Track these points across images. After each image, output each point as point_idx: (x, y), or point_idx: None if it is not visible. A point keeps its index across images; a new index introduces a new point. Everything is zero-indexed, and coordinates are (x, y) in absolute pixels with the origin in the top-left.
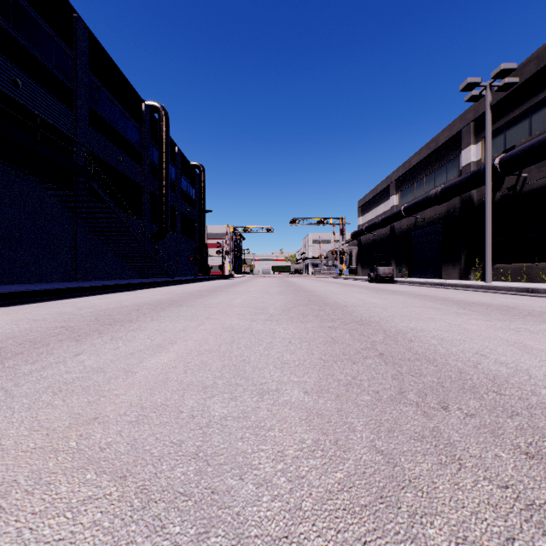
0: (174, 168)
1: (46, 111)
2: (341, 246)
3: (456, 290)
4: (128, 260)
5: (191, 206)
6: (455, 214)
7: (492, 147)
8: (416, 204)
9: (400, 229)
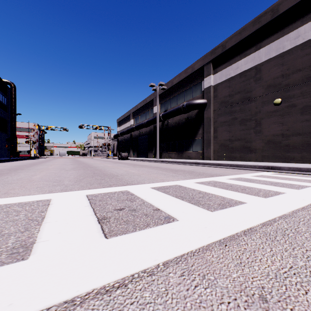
0: None
1: None
2: (108, 141)
3: (145, 162)
4: None
5: (4, 110)
6: (152, 132)
7: (162, 108)
8: (139, 126)
9: (134, 135)
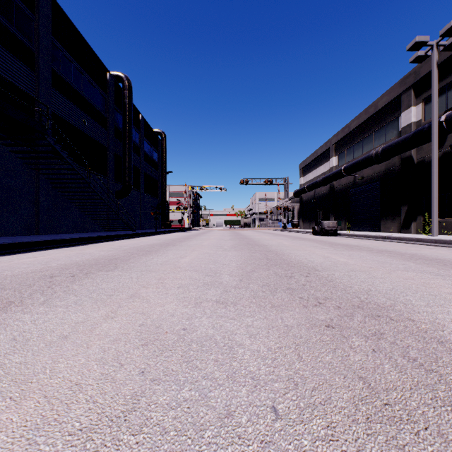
0: (138, 133)
1: (4, 69)
2: (285, 202)
3: (408, 244)
4: (93, 215)
5: (154, 168)
6: (395, 172)
7: None
8: (357, 163)
9: (339, 187)
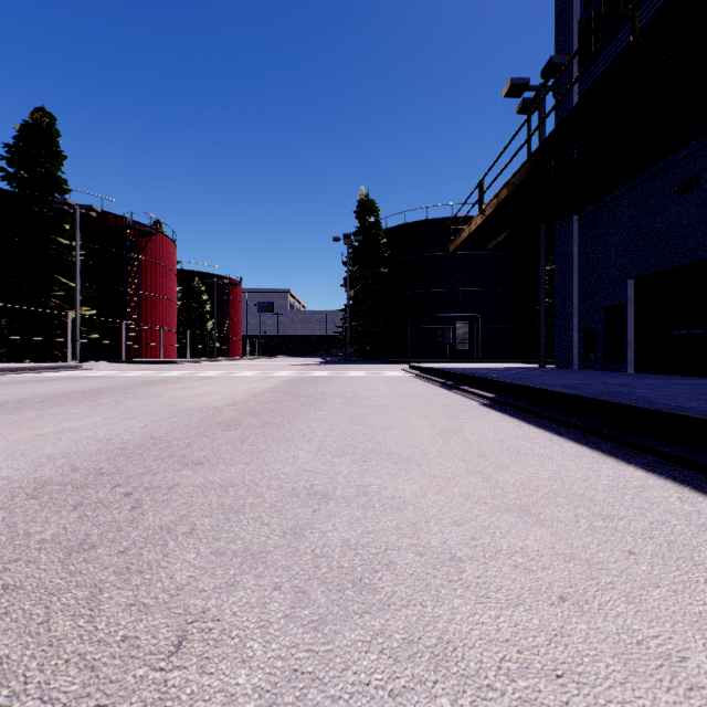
0: None
1: None
2: None
3: None
4: None
5: None
6: None
7: None
8: None
9: None
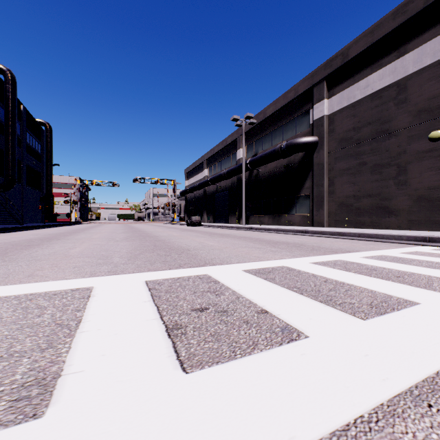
0: (19, 124)
1: None
2: (173, 200)
3: (226, 229)
4: None
5: (37, 159)
6: (235, 186)
7: (249, 152)
8: (216, 177)
9: (209, 191)
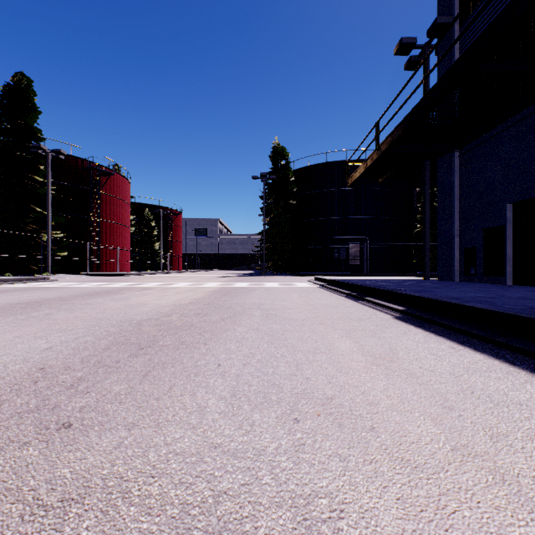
0: None
1: None
2: None
3: None
4: None
5: None
6: None
7: None
8: None
9: None
